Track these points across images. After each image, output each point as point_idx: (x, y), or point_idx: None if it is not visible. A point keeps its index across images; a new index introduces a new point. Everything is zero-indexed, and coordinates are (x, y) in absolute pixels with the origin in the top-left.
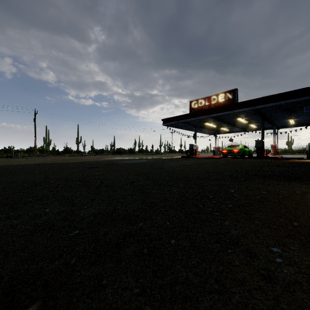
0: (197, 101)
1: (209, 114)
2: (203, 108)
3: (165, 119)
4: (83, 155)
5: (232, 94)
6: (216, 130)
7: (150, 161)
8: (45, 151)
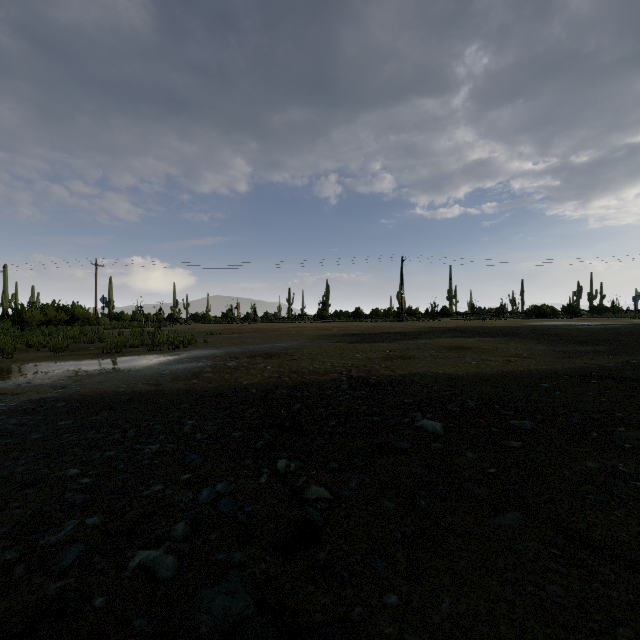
0: None
1: None
2: None
3: None
4: (484, 319)
5: None
6: None
7: (624, 326)
8: (414, 314)
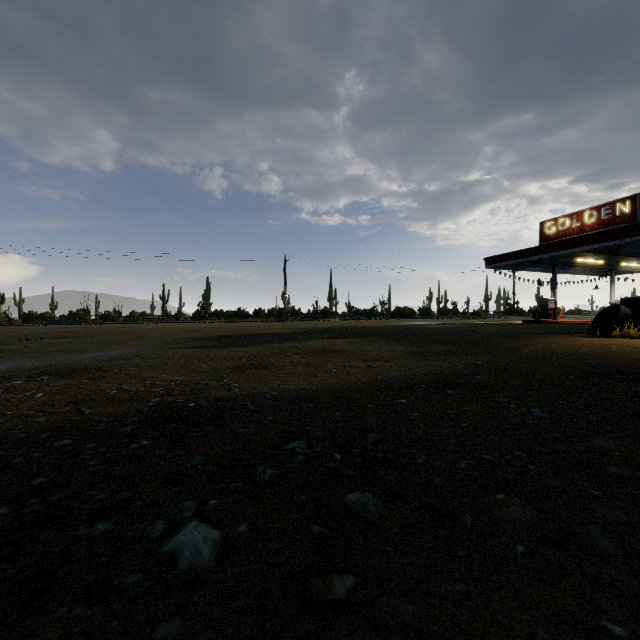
0: (555, 222)
1: (576, 247)
2: (568, 234)
3: (490, 258)
4: (358, 319)
5: (630, 205)
6: (611, 267)
7: (463, 325)
8: (297, 314)
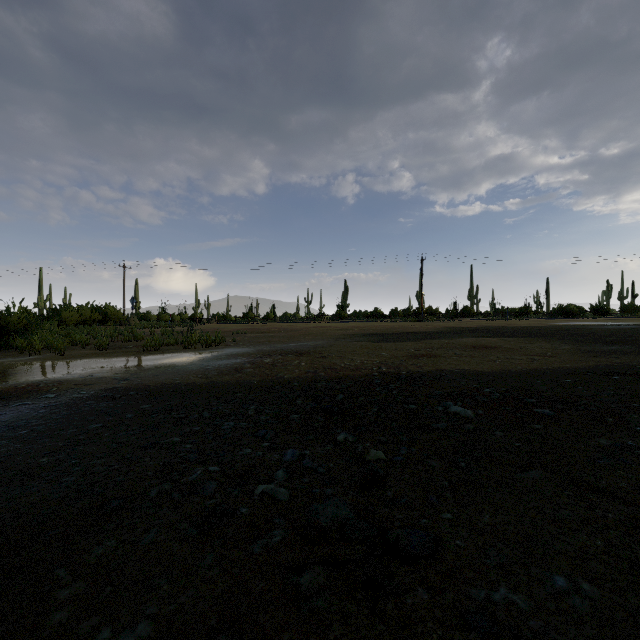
0: None
1: None
2: None
3: None
4: (507, 319)
5: None
6: None
7: None
8: (434, 314)
